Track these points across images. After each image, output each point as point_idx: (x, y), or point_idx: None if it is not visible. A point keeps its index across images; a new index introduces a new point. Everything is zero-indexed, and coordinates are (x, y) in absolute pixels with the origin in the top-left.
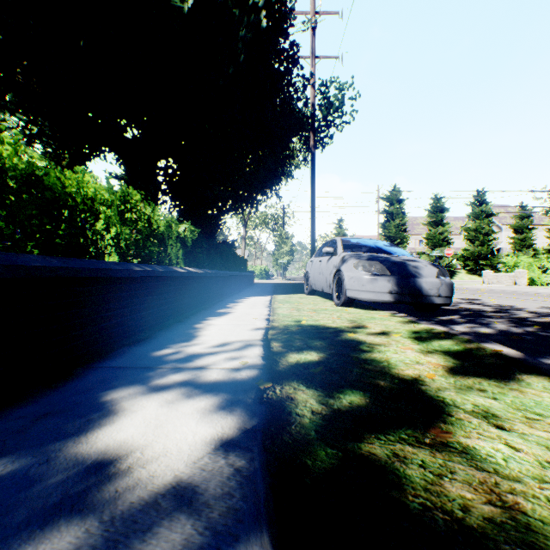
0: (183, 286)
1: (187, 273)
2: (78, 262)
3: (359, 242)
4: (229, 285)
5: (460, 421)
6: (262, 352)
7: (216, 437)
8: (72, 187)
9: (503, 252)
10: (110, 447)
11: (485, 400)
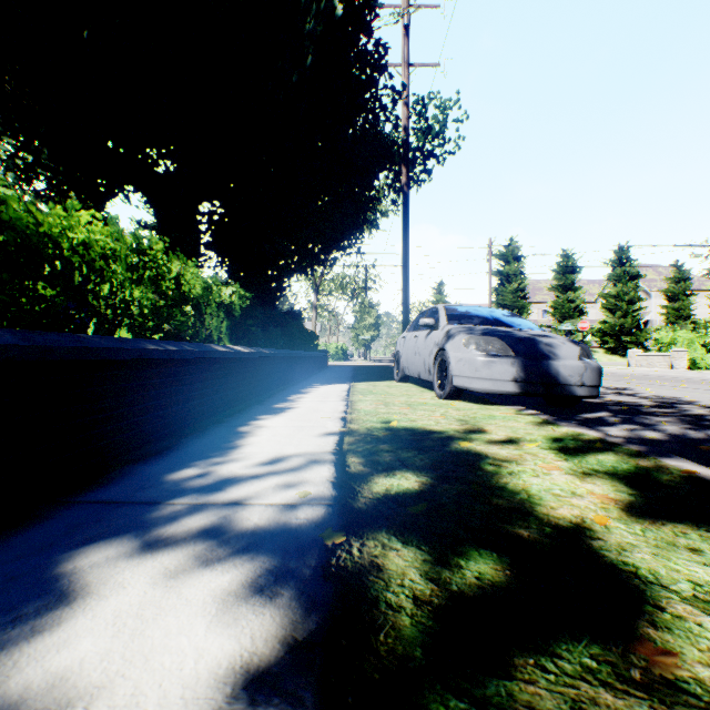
0: (226, 372)
1: (232, 354)
2: (51, 338)
3: (469, 311)
4: (294, 369)
5: (681, 623)
6: (333, 475)
7: (237, 665)
8: (50, 226)
9: (652, 325)
10: (30, 691)
11: (709, 573)
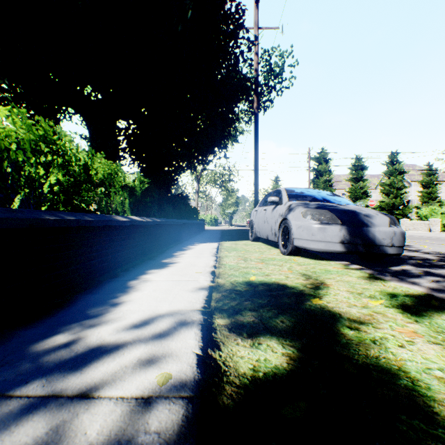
0: (124, 236)
1: (130, 222)
2: None
3: (303, 192)
4: (180, 232)
5: None
6: (199, 343)
7: None
8: None
9: (412, 203)
10: None
11: None
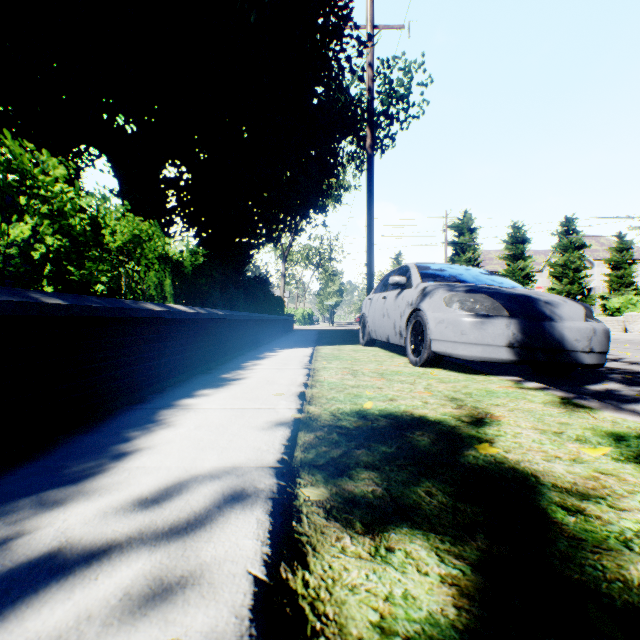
0: (159, 335)
1: (169, 313)
2: None
3: (444, 269)
4: (256, 333)
5: None
6: (262, 549)
7: None
8: None
9: (595, 292)
10: None
11: None
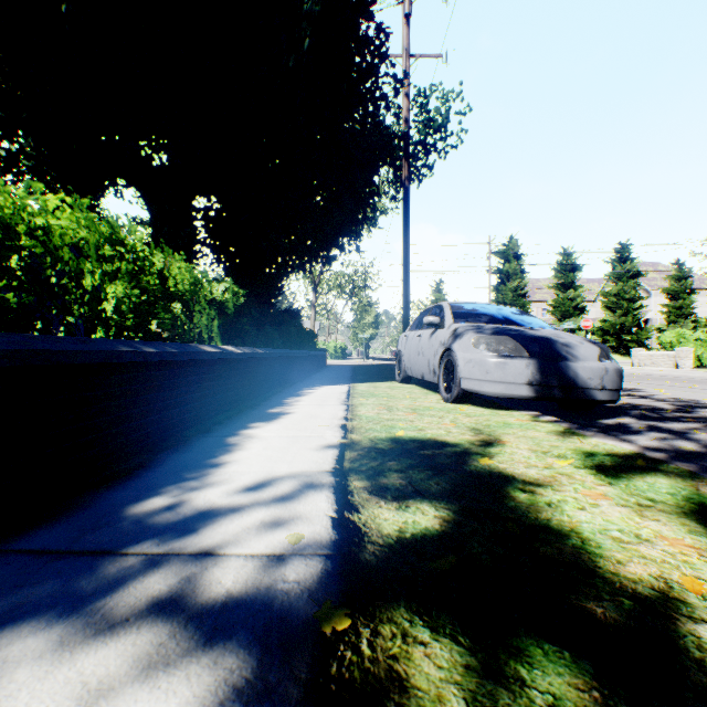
0: (215, 374)
1: (222, 354)
2: None
3: (476, 309)
4: (291, 370)
5: None
6: (332, 506)
7: None
8: None
9: (652, 324)
10: None
11: None
